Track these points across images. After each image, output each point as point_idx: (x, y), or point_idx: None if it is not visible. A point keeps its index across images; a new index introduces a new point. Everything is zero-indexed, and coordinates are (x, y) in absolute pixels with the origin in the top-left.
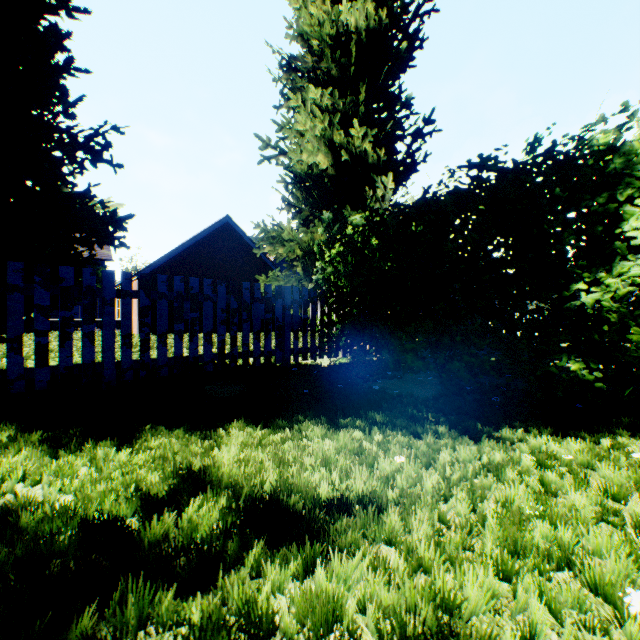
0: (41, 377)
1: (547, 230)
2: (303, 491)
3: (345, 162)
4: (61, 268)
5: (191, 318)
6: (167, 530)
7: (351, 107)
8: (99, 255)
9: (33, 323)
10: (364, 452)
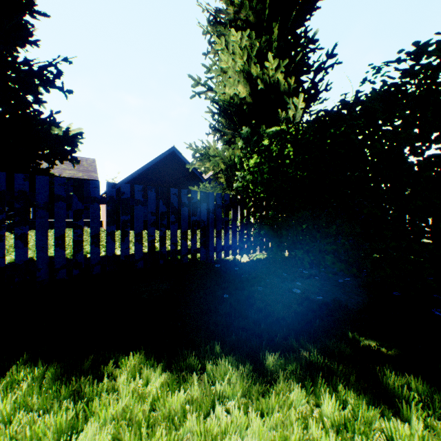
0: None
1: None
2: None
3: (260, 91)
4: None
5: (122, 220)
6: None
7: (265, 45)
8: (90, 177)
9: None
10: None
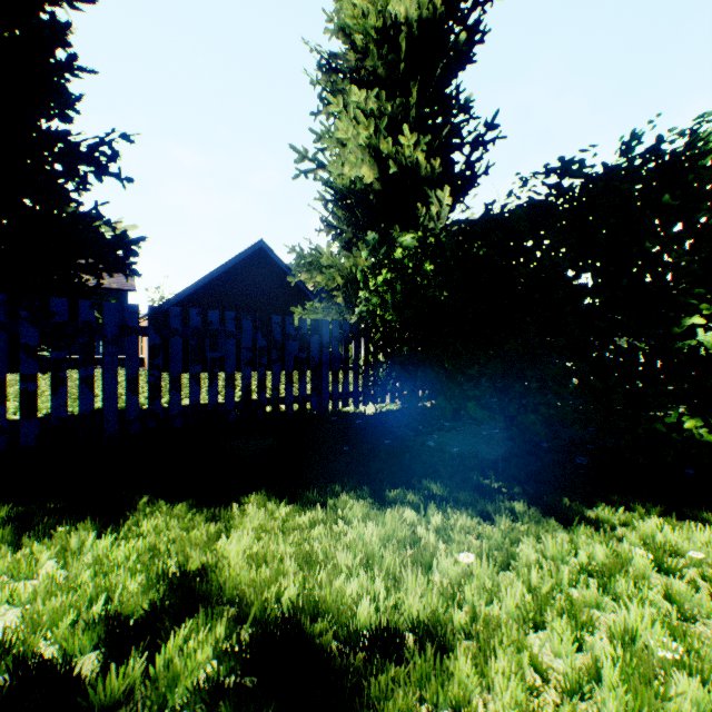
0: (28, 431)
1: (649, 249)
2: (334, 612)
3: (393, 175)
4: (52, 300)
5: (210, 359)
6: (132, 683)
7: (400, 111)
8: (122, 285)
9: (48, 360)
10: (418, 544)
